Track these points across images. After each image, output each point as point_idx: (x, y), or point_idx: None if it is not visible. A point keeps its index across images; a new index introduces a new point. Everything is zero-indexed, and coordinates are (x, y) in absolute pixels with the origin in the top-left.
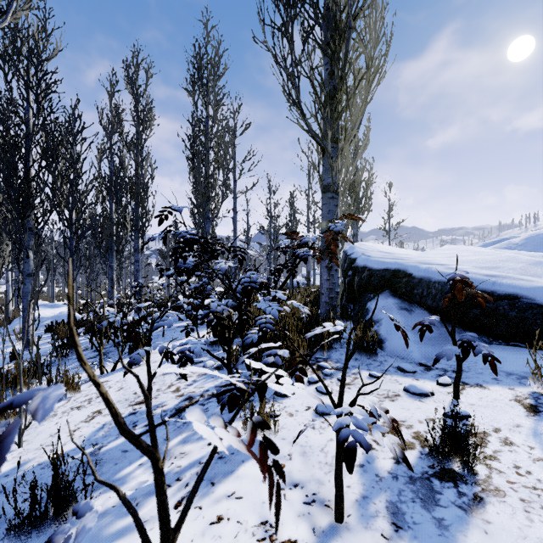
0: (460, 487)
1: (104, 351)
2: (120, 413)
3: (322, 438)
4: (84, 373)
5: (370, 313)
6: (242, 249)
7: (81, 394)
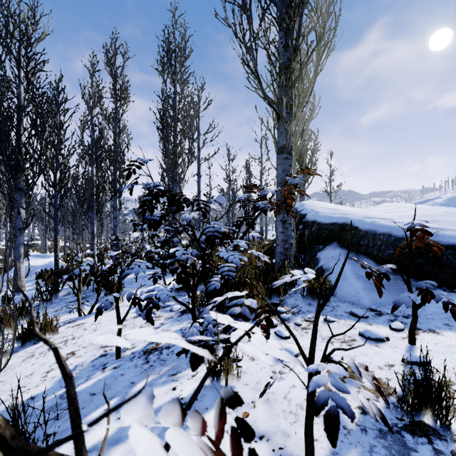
0: (435, 443)
1: (84, 296)
2: (4, 420)
3: (285, 384)
4: (64, 316)
5: (320, 262)
6: (205, 202)
7: (58, 336)
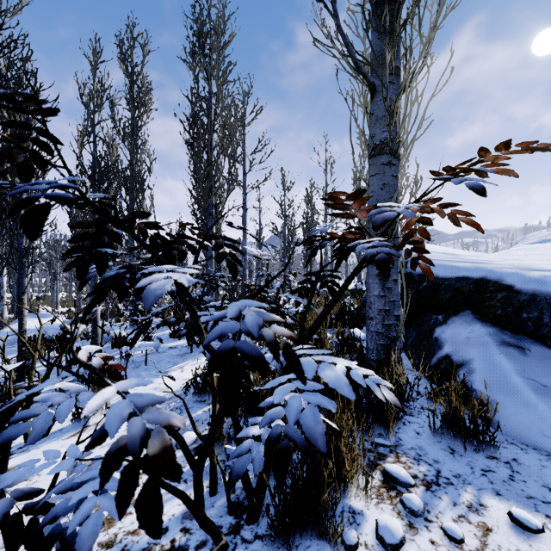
0: None
1: None
2: None
3: None
4: None
5: (444, 347)
6: (232, 241)
7: None
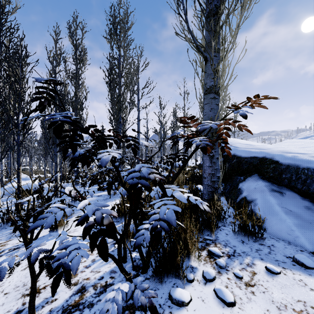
0: None
1: None
2: None
3: None
4: (14, 240)
5: (243, 193)
6: (135, 138)
7: None
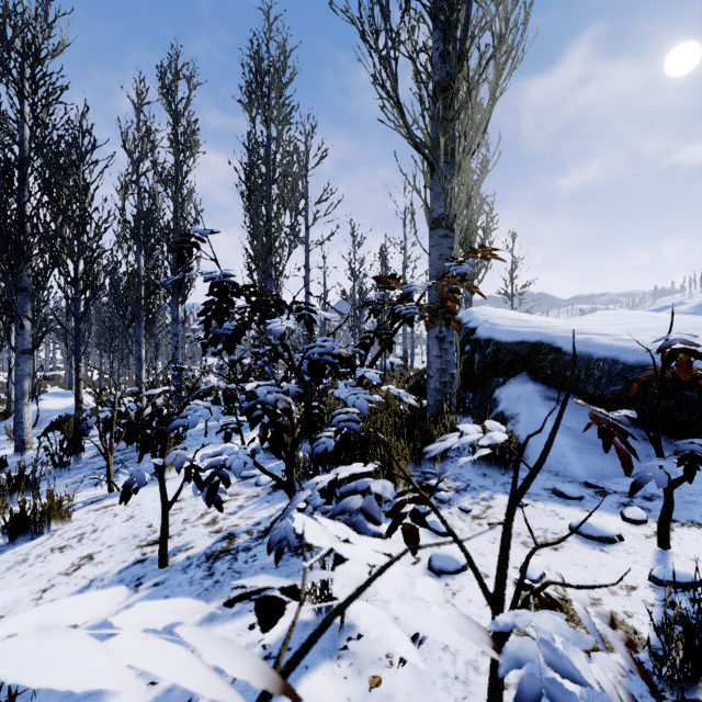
0: None
1: (122, 458)
2: None
3: None
4: (86, 491)
5: (499, 405)
6: (311, 305)
7: (71, 526)
